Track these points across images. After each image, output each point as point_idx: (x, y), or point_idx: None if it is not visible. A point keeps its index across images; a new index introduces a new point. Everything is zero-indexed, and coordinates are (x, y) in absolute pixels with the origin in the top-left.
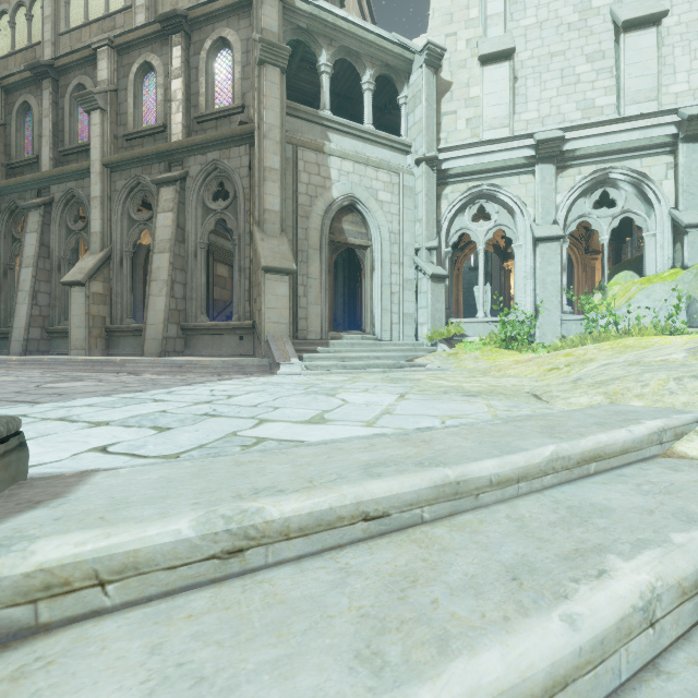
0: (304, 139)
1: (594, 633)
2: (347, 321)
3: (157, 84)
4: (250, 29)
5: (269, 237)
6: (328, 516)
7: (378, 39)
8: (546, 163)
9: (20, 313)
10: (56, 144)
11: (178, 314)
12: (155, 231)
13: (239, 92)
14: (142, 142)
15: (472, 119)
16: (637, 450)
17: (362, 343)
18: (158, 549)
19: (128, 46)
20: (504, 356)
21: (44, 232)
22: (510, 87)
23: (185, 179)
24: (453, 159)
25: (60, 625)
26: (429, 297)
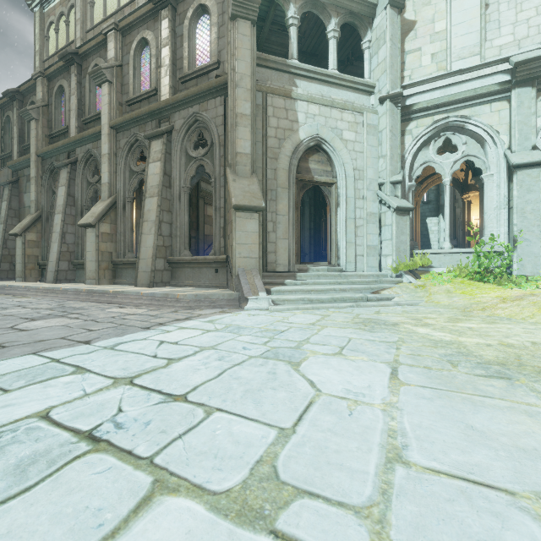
0: (273, 86)
1: None
2: (313, 251)
3: (151, 55)
4: None
5: (241, 178)
6: None
7: None
8: (524, 86)
9: (53, 250)
10: (80, 115)
11: (165, 250)
12: (147, 179)
13: (215, 50)
14: (139, 105)
15: (438, 53)
16: None
17: (328, 274)
18: None
19: (129, 27)
20: (481, 290)
21: (70, 186)
22: (482, 14)
23: (171, 132)
24: (417, 95)
25: None
26: (393, 229)
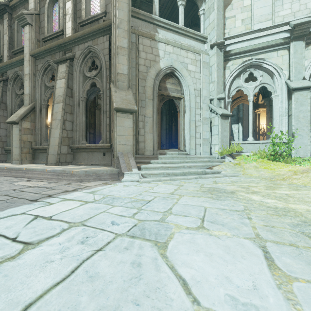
0: (143, 31)
1: None
2: (167, 143)
3: (59, 7)
4: None
5: (120, 90)
6: None
7: None
8: (298, 40)
9: None
10: (10, 48)
11: (68, 140)
12: (55, 91)
13: (103, 4)
14: (52, 42)
15: (245, 19)
16: None
17: (178, 156)
18: None
19: None
20: (277, 166)
21: (3, 96)
22: None
23: (73, 59)
24: (233, 44)
25: None
26: (219, 128)
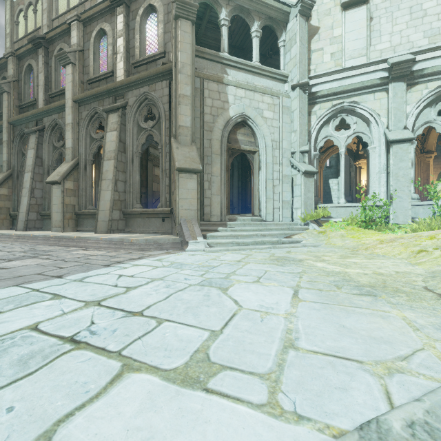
0: (209, 73)
1: None
2: (240, 205)
3: (108, 43)
4: None
5: (183, 146)
6: None
7: None
8: (398, 81)
9: (23, 203)
10: (46, 90)
11: (120, 203)
12: (105, 145)
13: (162, 42)
14: (98, 84)
15: (336, 53)
16: None
17: (252, 223)
18: None
19: (89, 19)
20: (366, 235)
21: (38, 149)
22: (367, 25)
23: (126, 107)
24: (320, 84)
25: None
26: (302, 188)
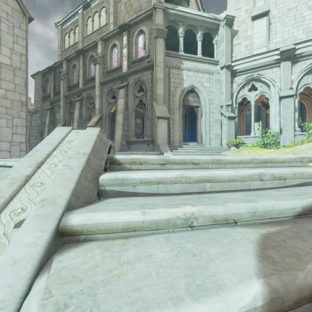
0: (172, 64)
1: (242, 174)
2: (190, 139)
3: (118, 51)
4: (151, 25)
5: (159, 105)
6: (184, 161)
7: (204, 18)
8: (286, 61)
9: None
10: (84, 78)
11: (125, 136)
12: (117, 106)
13: (147, 50)
14: (112, 73)
15: (248, 45)
16: (289, 163)
17: (196, 146)
18: (150, 159)
19: (107, 39)
20: (262, 150)
21: (80, 109)
22: (267, 28)
23: (128, 85)
24: (238, 65)
25: (134, 170)
26: (227, 126)
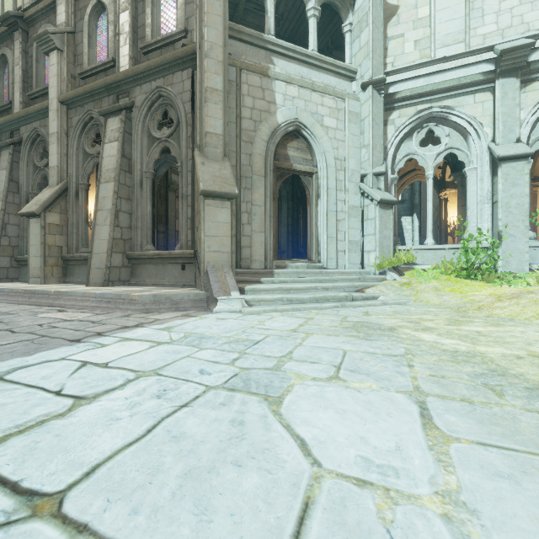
0: (248, 61)
1: None
2: (290, 248)
3: (108, 21)
4: None
5: (211, 161)
6: None
7: None
8: (509, 76)
9: None
10: (25, 89)
11: (123, 243)
12: (102, 161)
13: (182, 17)
14: (95, 79)
15: (421, 40)
16: None
17: (308, 271)
18: None
19: None
20: (471, 287)
21: (13, 169)
22: None
23: (132, 109)
24: (400, 82)
25: None
26: (377, 223)
